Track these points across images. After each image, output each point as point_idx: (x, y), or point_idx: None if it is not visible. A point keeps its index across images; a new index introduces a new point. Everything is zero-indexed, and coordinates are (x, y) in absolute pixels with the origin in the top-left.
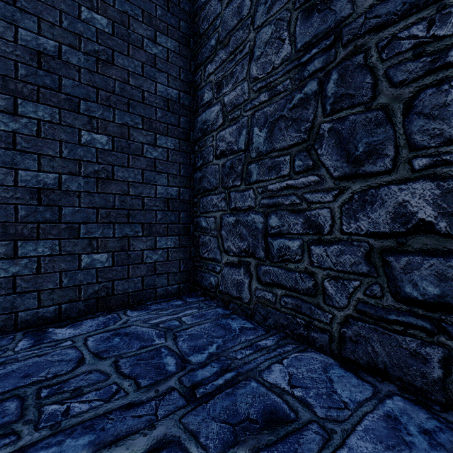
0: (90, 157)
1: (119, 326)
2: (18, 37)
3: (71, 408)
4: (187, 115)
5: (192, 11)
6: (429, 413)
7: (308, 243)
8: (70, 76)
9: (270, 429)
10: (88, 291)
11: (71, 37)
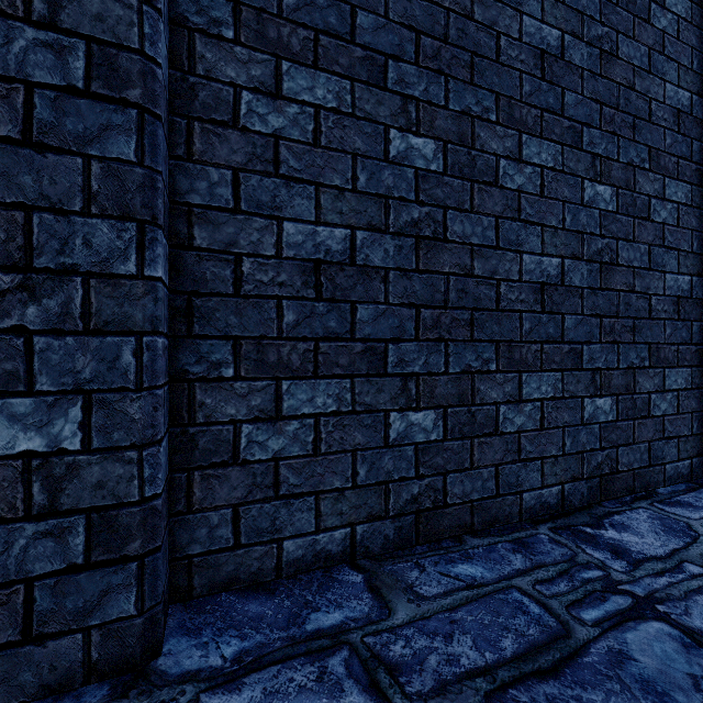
0: (592, 226)
1: None
2: (522, 30)
3: None
4: (700, 136)
5: None
6: None
7: None
8: (572, 87)
9: None
10: (591, 464)
11: (573, 18)
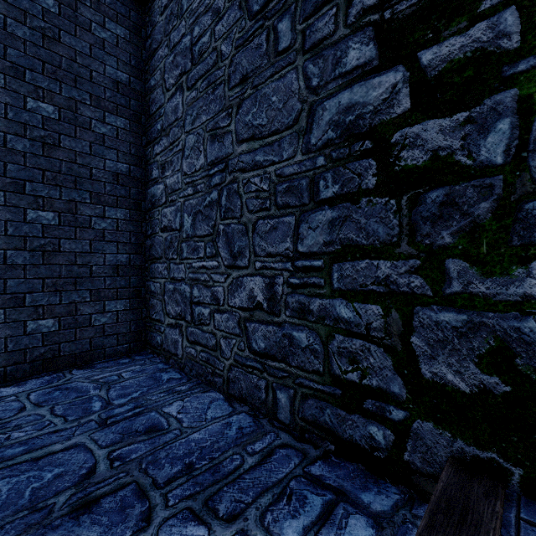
0: (36, 233)
1: (62, 383)
2: None
3: (12, 436)
4: (138, 186)
5: (144, 90)
6: (253, 420)
7: (213, 311)
8: (15, 162)
9: (147, 435)
10: (34, 354)
11: (17, 126)
